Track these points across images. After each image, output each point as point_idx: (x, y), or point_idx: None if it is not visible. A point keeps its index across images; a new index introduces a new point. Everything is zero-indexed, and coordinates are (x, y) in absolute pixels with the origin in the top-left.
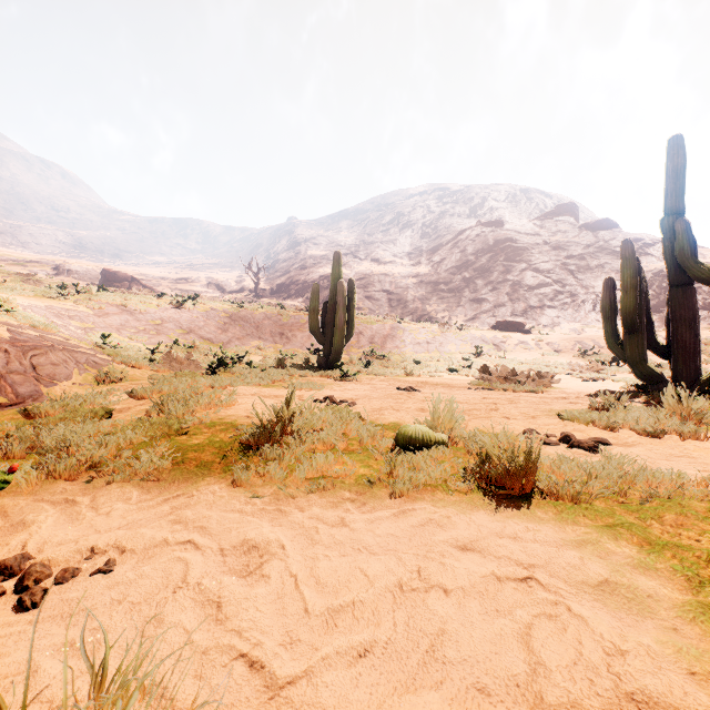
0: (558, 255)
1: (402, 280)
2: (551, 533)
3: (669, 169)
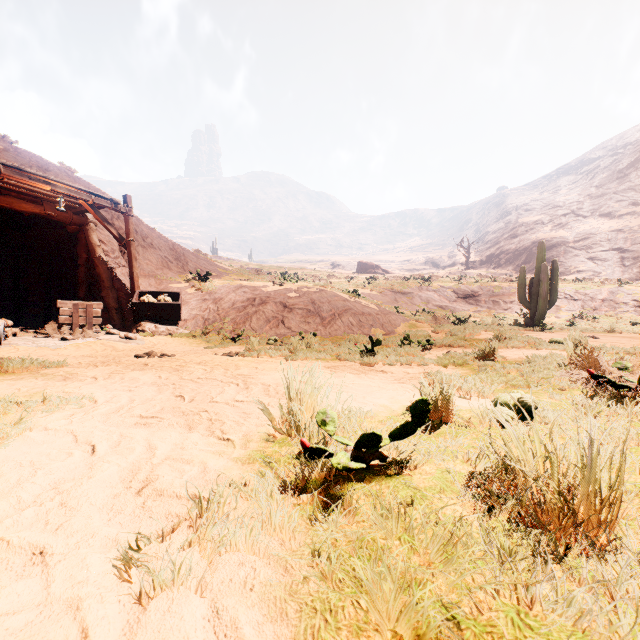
0: None
1: None
2: None
3: None
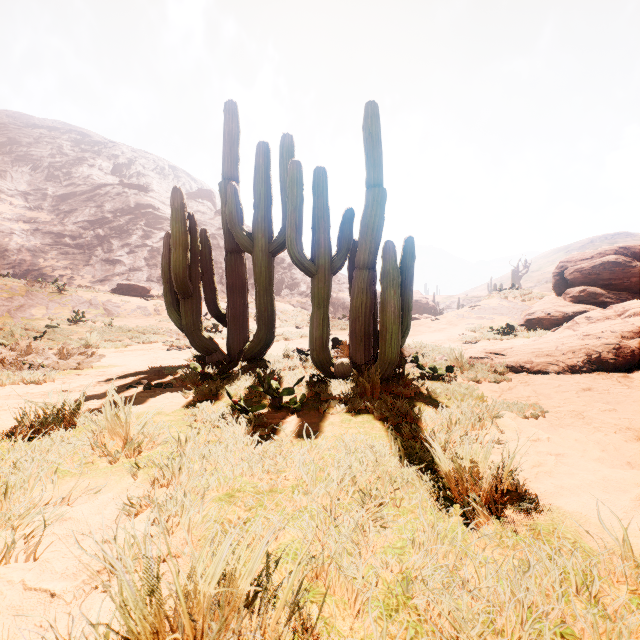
0: None
1: (4, 222)
2: None
3: (226, 132)
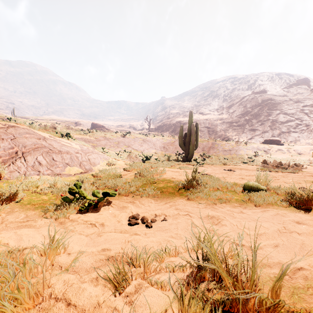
0: (298, 105)
1: (214, 121)
2: None
3: None
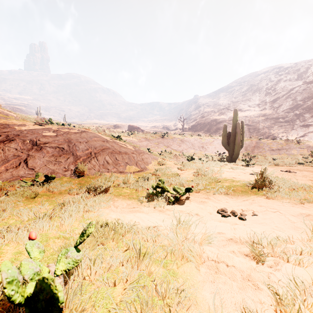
0: None
1: (255, 118)
2: None
3: None
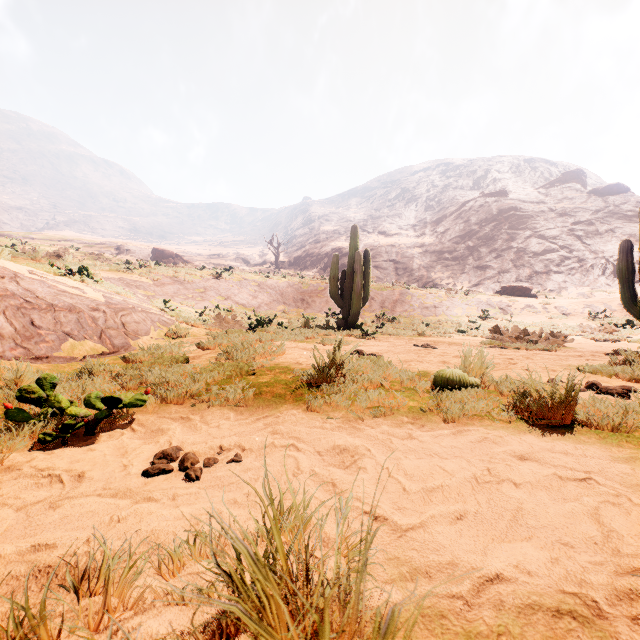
0: (564, 222)
1: (407, 250)
2: (599, 452)
3: None
